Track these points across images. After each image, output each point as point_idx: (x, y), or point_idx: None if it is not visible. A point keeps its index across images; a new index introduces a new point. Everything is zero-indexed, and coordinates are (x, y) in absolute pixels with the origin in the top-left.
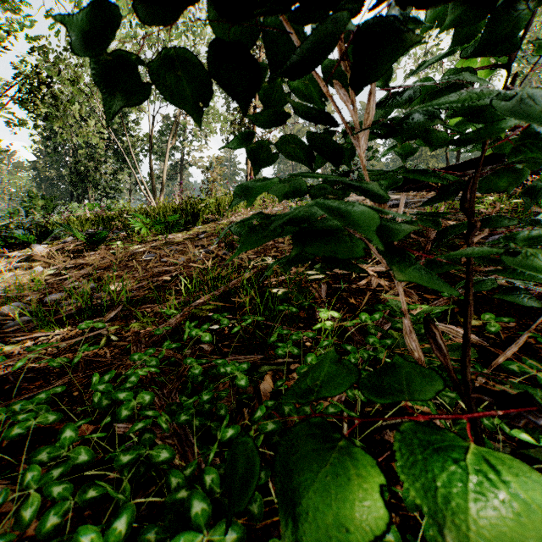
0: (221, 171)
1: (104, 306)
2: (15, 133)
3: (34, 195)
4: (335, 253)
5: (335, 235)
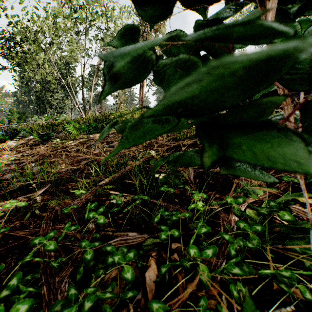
0: (124, 97)
1: (40, 184)
2: (1, 74)
3: (13, 111)
4: (290, 167)
5: (263, 133)
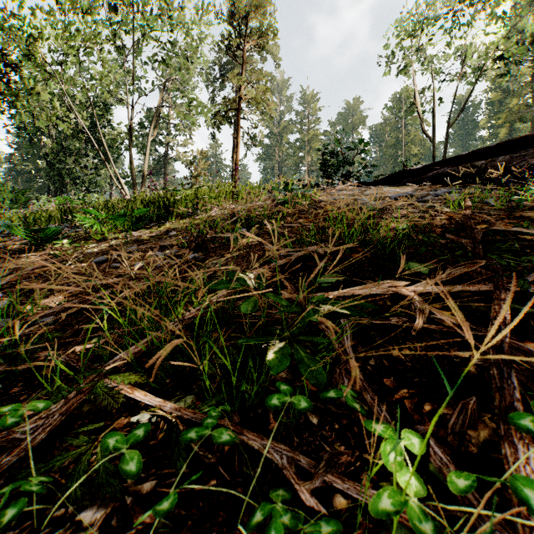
0: (205, 165)
1: None
2: None
3: (3, 187)
4: None
5: None
